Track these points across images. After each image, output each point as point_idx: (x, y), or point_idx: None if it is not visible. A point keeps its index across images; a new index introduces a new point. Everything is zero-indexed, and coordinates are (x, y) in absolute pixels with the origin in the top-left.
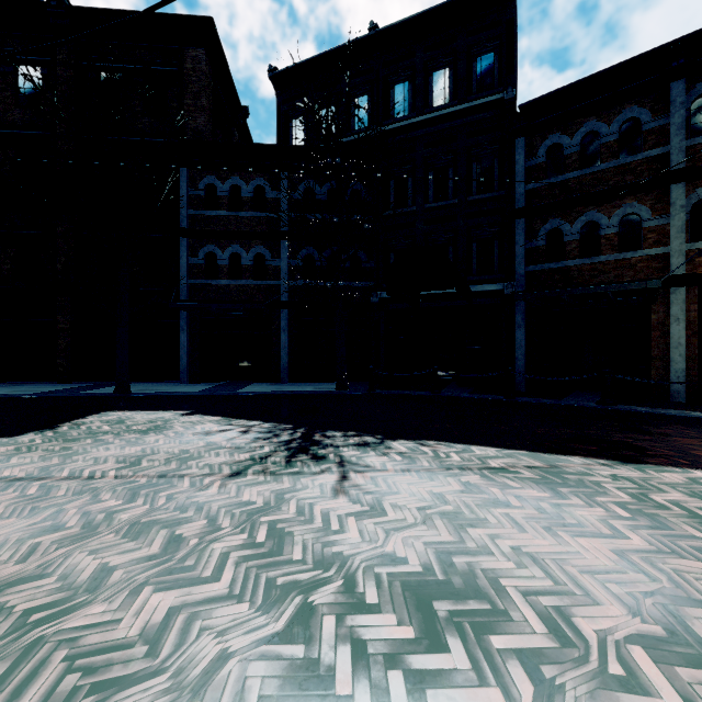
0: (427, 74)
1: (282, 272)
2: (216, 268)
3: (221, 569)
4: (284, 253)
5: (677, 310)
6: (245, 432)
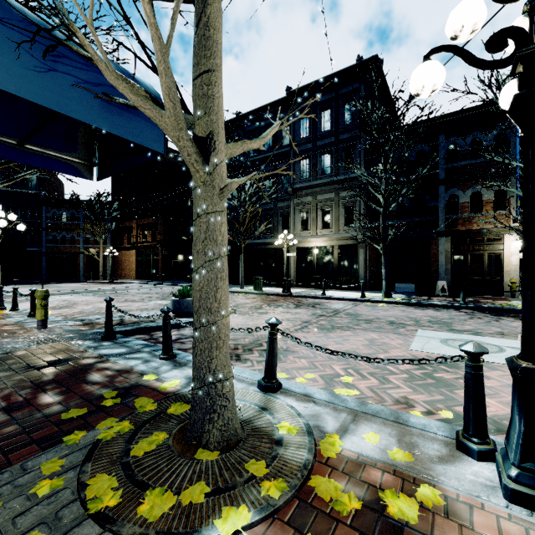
0: (9, 173)
1: None
2: None
3: None
4: None
5: (82, 260)
6: None
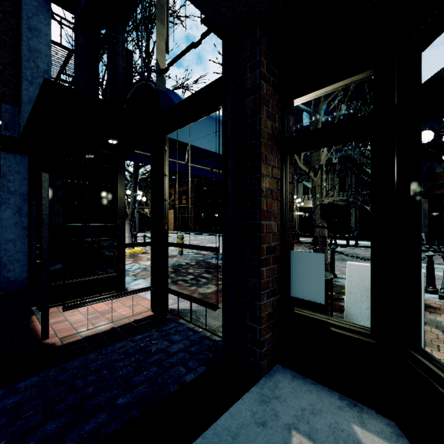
0: None
1: None
2: None
3: None
4: None
5: (137, 217)
6: None
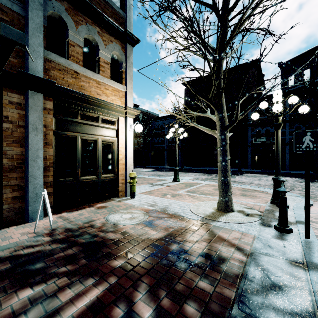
0: None
1: (286, 133)
2: (260, 134)
3: (311, 187)
4: (287, 127)
5: None
6: (292, 179)
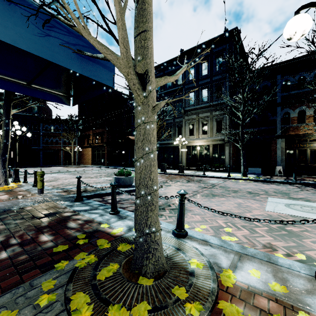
0: (22, 105)
1: None
2: None
3: None
4: None
5: (62, 153)
6: None
